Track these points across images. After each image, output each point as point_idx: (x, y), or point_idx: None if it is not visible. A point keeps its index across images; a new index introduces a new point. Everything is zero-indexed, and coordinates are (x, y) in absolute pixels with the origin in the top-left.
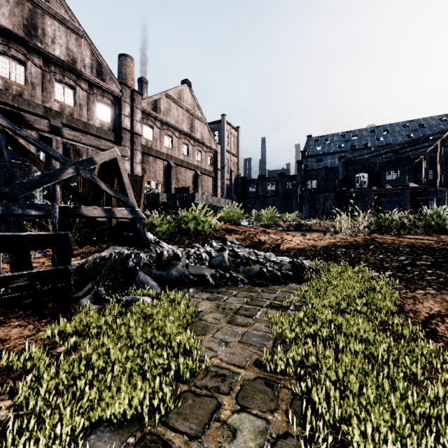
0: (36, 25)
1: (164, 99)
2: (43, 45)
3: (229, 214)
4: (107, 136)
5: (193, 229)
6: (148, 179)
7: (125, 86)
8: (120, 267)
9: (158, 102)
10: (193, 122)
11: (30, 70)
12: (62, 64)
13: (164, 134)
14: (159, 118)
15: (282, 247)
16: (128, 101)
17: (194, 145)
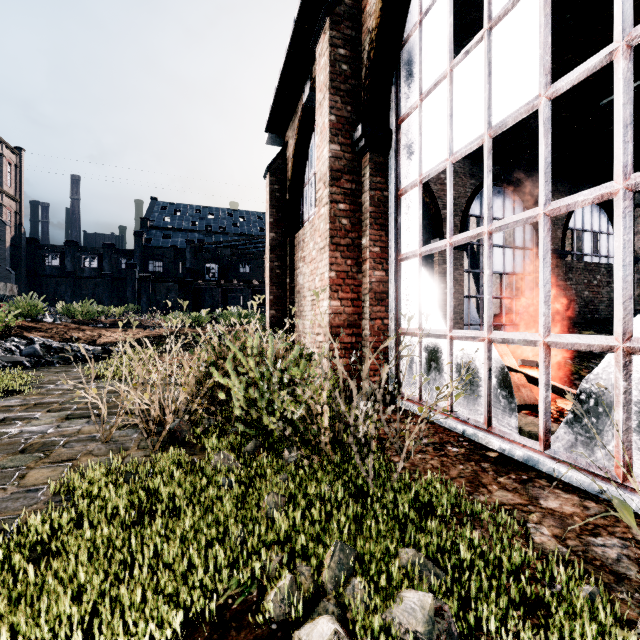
0: None
1: None
2: None
3: (24, 308)
4: None
5: None
6: None
7: None
8: None
9: None
10: None
11: None
12: None
13: None
14: None
15: (99, 342)
16: None
17: None
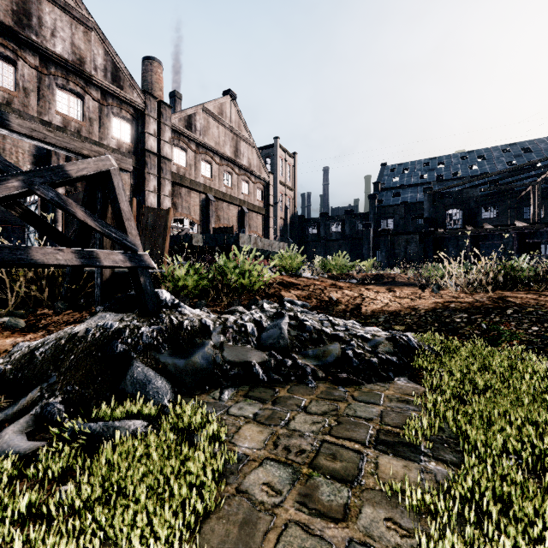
0: (29, 12)
1: (201, 115)
2: (39, 38)
3: (285, 261)
4: None
5: (235, 283)
6: (179, 217)
7: (150, 96)
8: (101, 355)
9: (193, 118)
10: (238, 145)
11: (22, 71)
12: (65, 65)
13: (201, 160)
14: (195, 139)
15: (364, 309)
16: (153, 116)
17: (240, 174)
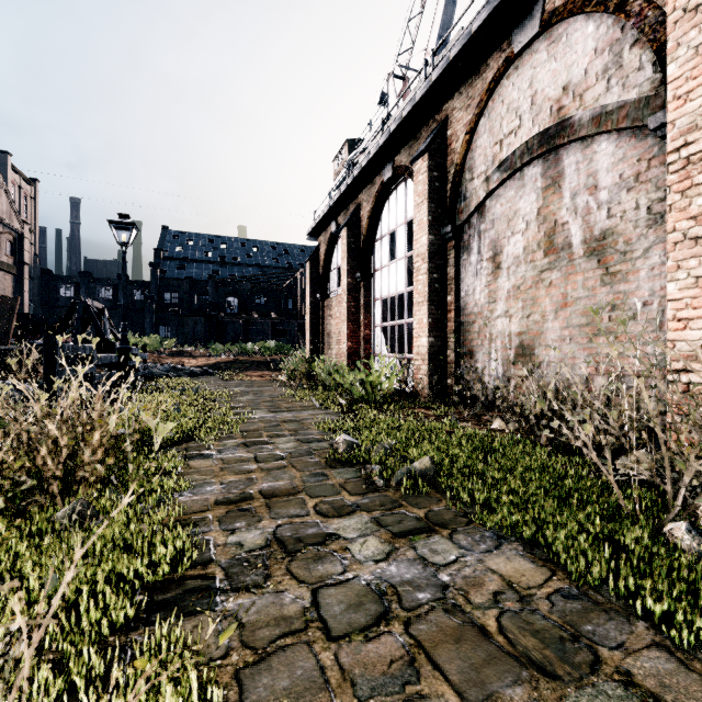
0: None
1: None
2: None
3: None
4: None
5: None
6: None
7: None
8: None
9: None
10: None
11: None
12: None
13: None
14: None
15: (187, 366)
16: None
17: None
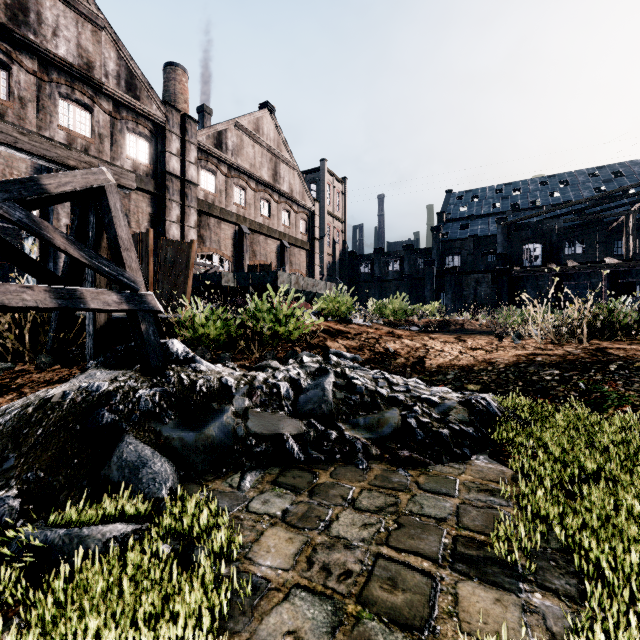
0: (26, 6)
1: (233, 131)
2: (38, 38)
3: (332, 305)
4: (143, 184)
5: (269, 330)
6: (208, 252)
7: (172, 108)
8: (80, 427)
9: (224, 135)
10: (277, 167)
11: (17, 77)
12: (70, 70)
13: (234, 185)
14: (226, 160)
15: (429, 363)
16: (176, 132)
17: (280, 202)
